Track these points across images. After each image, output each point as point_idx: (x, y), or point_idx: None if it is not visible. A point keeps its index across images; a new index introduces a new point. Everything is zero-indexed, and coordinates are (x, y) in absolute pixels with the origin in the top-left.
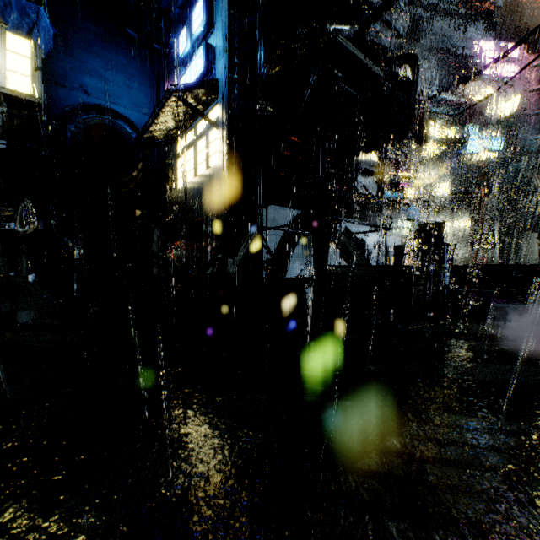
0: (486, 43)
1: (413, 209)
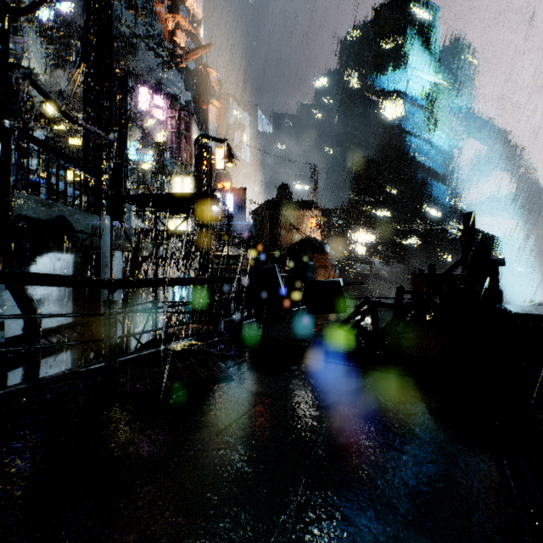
0: (140, 87)
1: (54, 181)
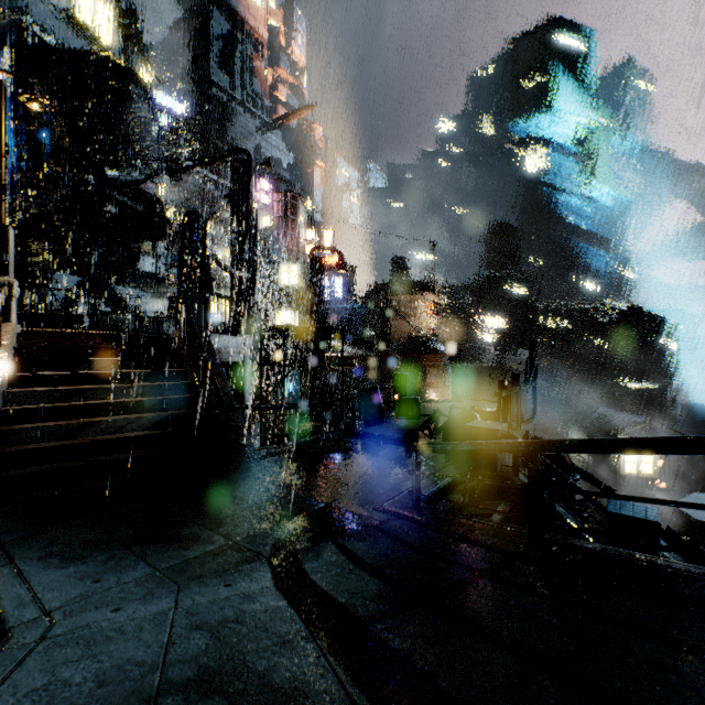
0: None
1: None
